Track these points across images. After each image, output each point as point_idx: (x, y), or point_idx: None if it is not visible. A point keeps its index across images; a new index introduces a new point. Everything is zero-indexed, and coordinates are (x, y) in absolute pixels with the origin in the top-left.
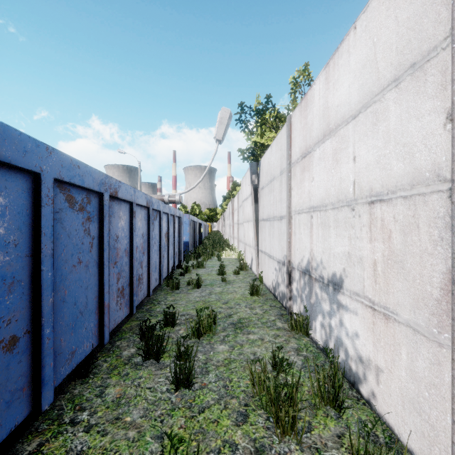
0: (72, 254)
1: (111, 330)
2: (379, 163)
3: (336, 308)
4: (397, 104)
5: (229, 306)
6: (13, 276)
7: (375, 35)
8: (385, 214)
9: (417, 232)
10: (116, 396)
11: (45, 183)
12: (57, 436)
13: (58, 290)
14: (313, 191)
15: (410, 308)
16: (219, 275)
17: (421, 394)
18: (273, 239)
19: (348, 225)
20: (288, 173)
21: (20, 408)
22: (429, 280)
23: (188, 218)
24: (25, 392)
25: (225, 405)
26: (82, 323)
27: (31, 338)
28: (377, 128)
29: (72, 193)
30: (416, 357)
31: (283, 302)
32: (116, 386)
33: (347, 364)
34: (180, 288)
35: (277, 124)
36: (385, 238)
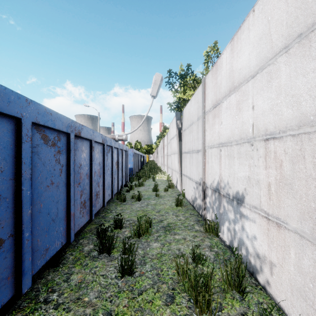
0: (46, 178)
1: (76, 231)
2: (272, 110)
3: (239, 217)
4: (286, 65)
5: (161, 214)
6: (0, 194)
7: (269, 15)
8: (277, 148)
9: (303, 162)
10: (78, 281)
11: (24, 125)
12: (34, 312)
13: (35, 204)
14: (221, 132)
15: (297, 219)
16: (154, 191)
17: (307, 285)
18: (192, 166)
19: (248, 156)
20: (203, 119)
21: (6, 292)
22: (313, 198)
23: (132, 151)
24: (10, 280)
25: (157, 289)
26: (54, 228)
27: (14, 240)
28: (271, 84)
29: (46, 133)
30: (302, 256)
31: (199, 211)
32: (78, 273)
33: (247, 258)
34: (126, 201)
35: (195, 85)
36: (277, 166)
